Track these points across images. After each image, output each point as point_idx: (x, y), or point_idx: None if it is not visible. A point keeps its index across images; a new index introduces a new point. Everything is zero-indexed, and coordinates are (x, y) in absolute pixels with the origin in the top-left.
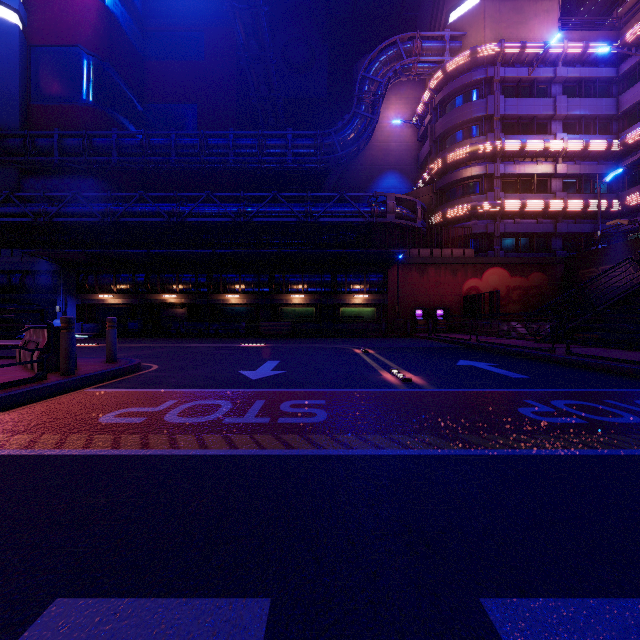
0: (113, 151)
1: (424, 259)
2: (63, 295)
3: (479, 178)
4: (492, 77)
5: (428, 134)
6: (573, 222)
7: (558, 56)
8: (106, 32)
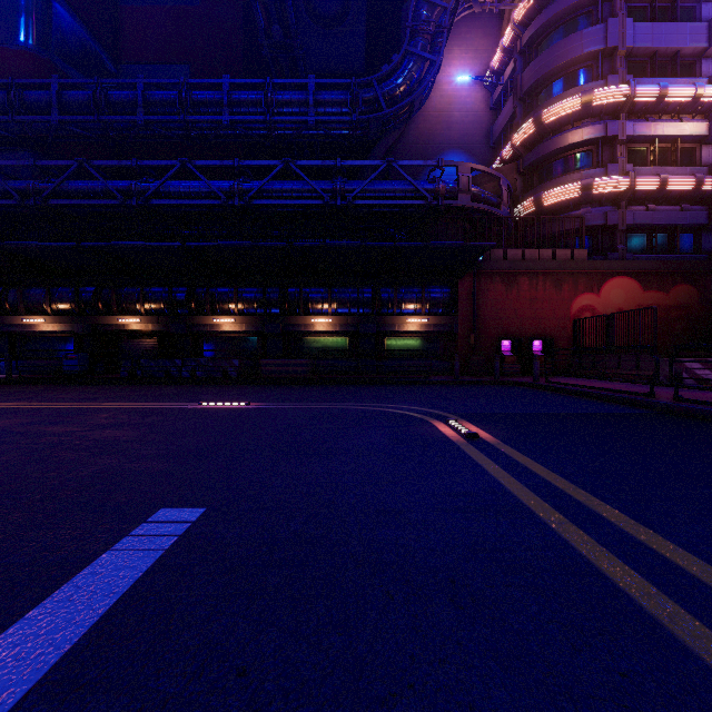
0: (52, 108)
1: (513, 264)
2: None
3: (593, 145)
4: None
5: (508, 94)
6: None
7: None
8: None
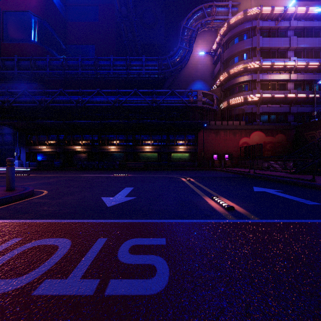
0: (47, 68)
1: (218, 126)
2: (18, 146)
3: (248, 82)
4: (255, 26)
5: (219, 60)
6: (300, 106)
7: (292, 15)
8: (44, 4)
